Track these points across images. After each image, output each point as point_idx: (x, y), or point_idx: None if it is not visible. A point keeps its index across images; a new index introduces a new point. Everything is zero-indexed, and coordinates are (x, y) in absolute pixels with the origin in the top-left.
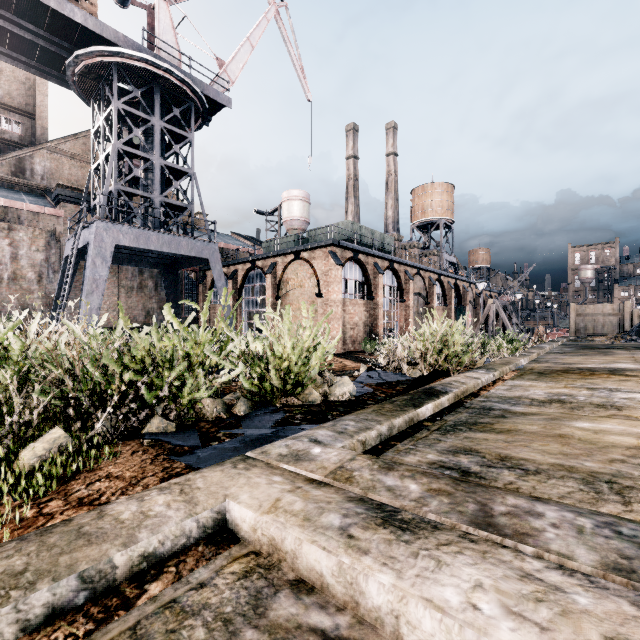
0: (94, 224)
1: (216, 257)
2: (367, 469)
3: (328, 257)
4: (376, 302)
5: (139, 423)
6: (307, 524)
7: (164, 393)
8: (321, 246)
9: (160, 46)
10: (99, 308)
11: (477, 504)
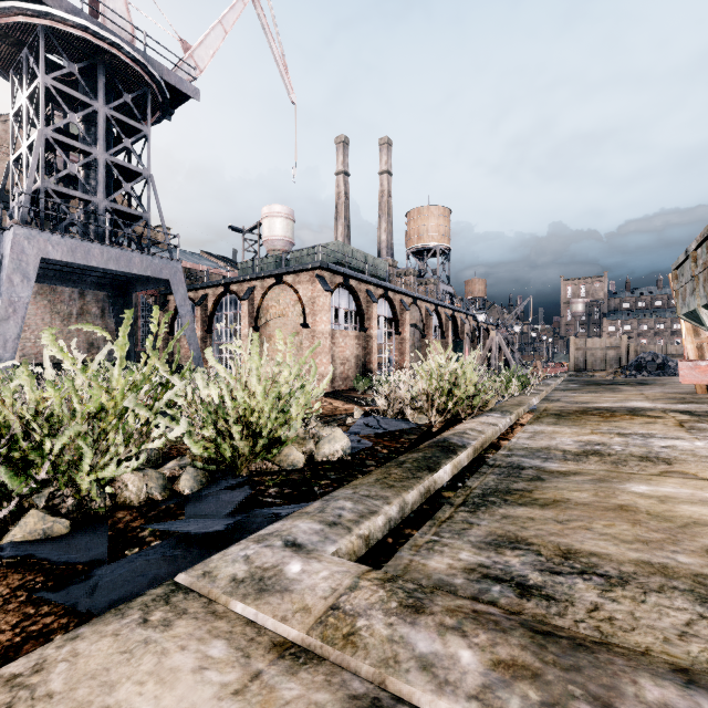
0: (11, 230)
1: (179, 278)
2: (380, 611)
3: (315, 282)
4: (369, 334)
5: (7, 522)
6: None
7: (43, 475)
8: (307, 269)
9: (106, 15)
10: (17, 339)
11: (594, 704)
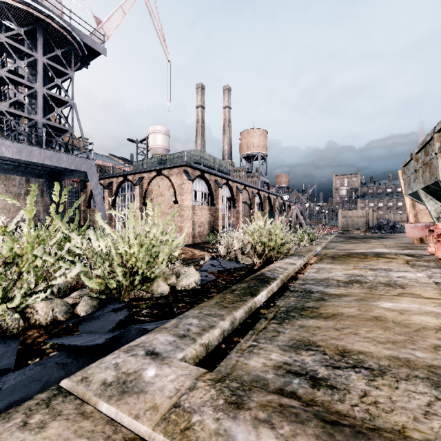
0: None
1: (93, 171)
2: (210, 408)
3: (182, 174)
4: (217, 207)
5: None
6: None
7: None
8: (177, 166)
9: None
10: None
11: None
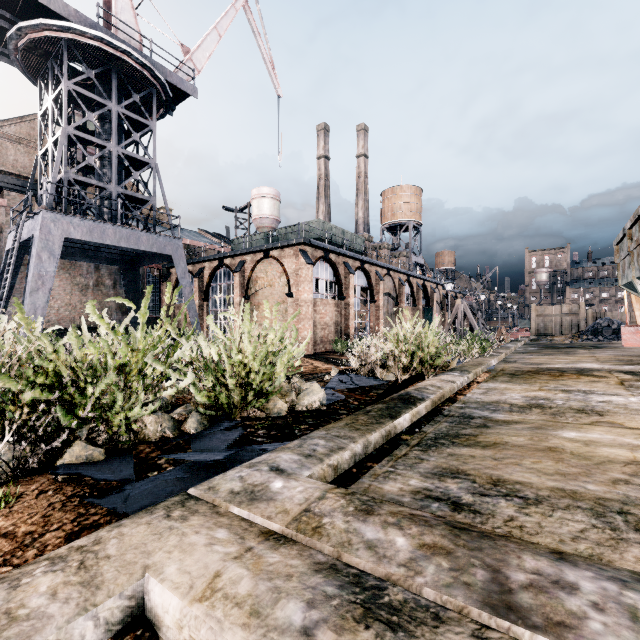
0: (40, 214)
1: (180, 254)
2: (340, 513)
3: (299, 256)
4: (347, 302)
5: (57, 450)
6: (254, 622)
7: (86, 414)
8: (291, 244)
9: (118, 26)
10: (45, 307)
11: (487, 570)
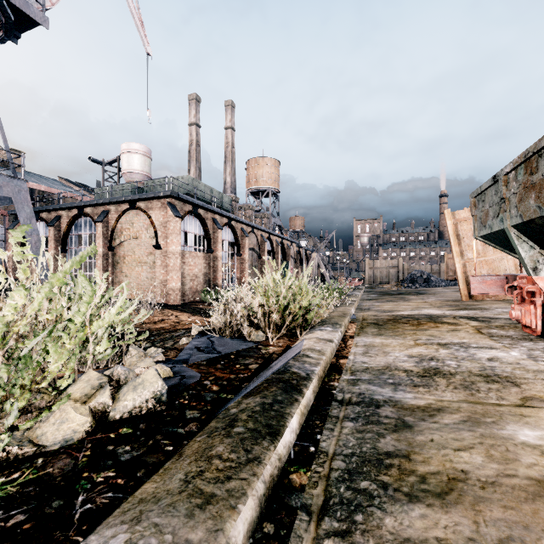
0: None
1: (24, 197)
2: None
3: (167, 208)
4: (215, 255)
5: None
6: None
7: None
8: (159, 197)
9: None
10: None
11: None
